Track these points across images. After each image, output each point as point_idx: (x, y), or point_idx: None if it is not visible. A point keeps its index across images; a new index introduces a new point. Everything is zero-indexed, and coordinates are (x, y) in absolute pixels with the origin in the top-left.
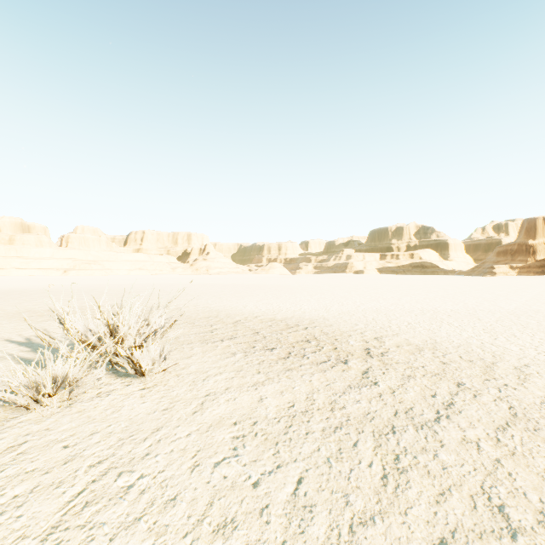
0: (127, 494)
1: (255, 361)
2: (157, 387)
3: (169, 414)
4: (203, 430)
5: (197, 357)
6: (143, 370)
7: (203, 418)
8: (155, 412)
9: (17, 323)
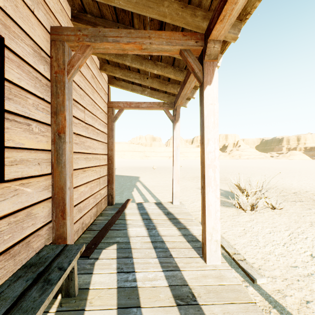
0: (306, 239)
1: None
2: (282, 214)
3: (298, 224)
4: None
5: (288, 207)
6: (276, 207)
7: None
8: (291, 222)
9: (189, 182)
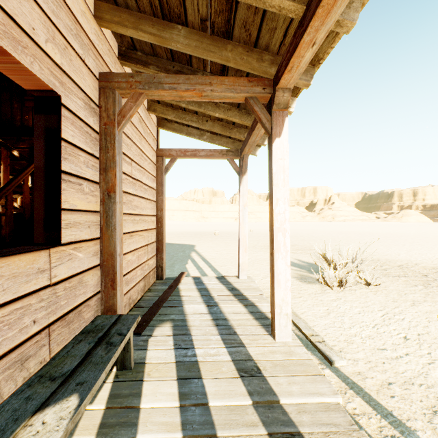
0: (403, 320)
1: (436, 292)
2: (378, 292)
3: (397, 303)
4: (423, 312)
5: (389, 283)
6: (370, 283)
7: (419, 308)
8: (388, 301)
9: (261, 251)
